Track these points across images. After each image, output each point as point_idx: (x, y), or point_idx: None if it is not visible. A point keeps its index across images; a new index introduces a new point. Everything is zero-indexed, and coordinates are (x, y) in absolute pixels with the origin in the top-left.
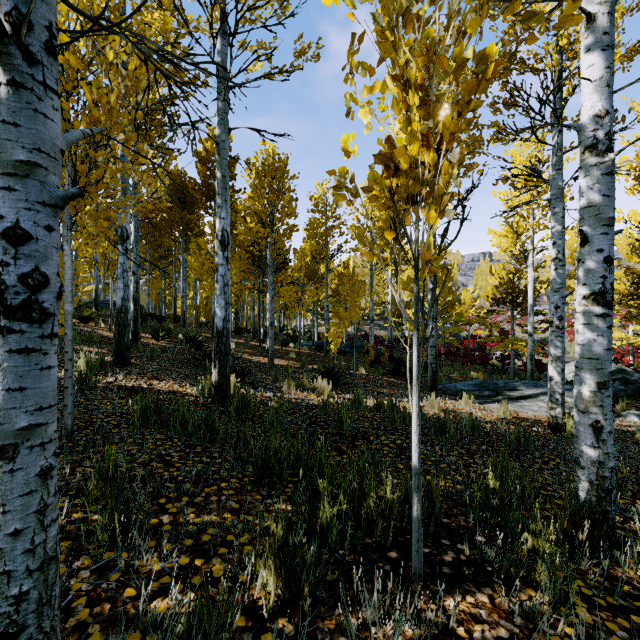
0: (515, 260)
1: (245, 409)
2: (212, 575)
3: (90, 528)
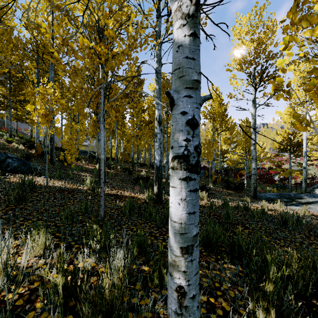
0: (292, 127)
1: None
2: (224, 309)
3: (144, 274)
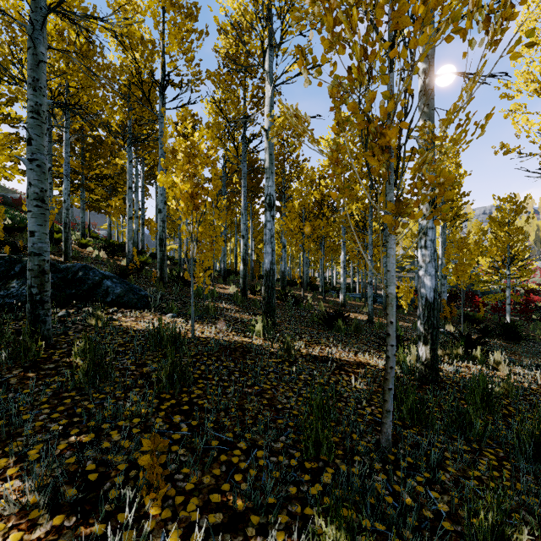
0: None
1: (488, 399)
2: None
3: None
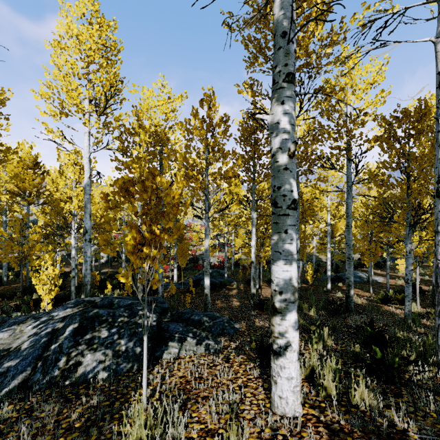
0: None
1: None
2: None
3: None
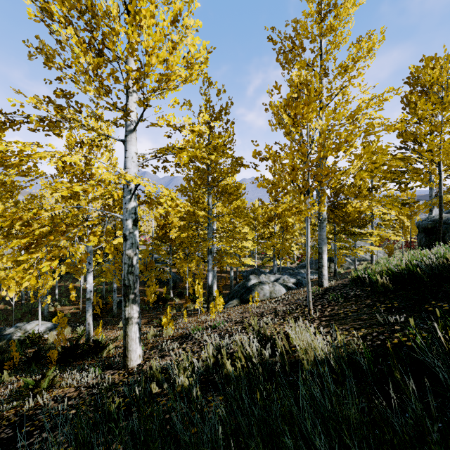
0: None
1: None
2: None
3: None
